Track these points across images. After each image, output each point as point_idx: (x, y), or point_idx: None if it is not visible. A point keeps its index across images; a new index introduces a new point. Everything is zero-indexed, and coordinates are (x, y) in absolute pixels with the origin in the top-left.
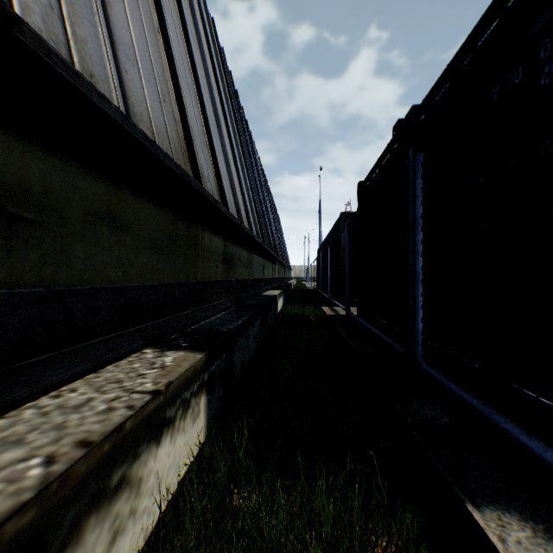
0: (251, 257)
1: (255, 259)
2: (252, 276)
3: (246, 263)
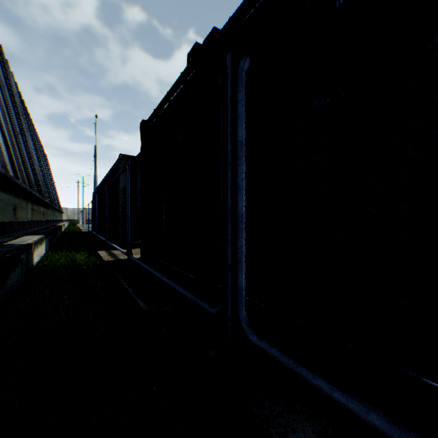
0: None
1: None
2: None
3: None
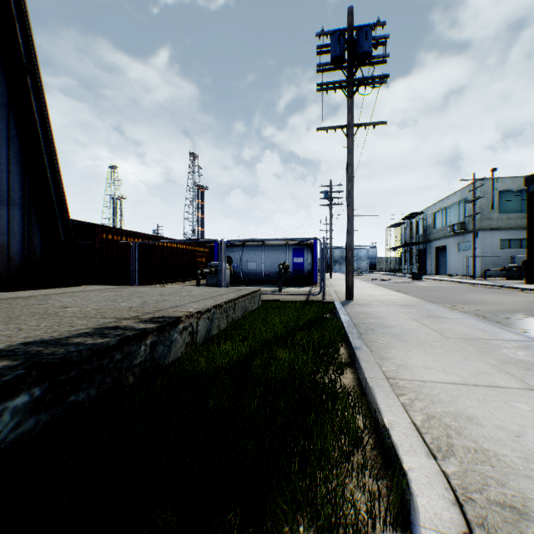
0: None
1: None
2: None
3: None
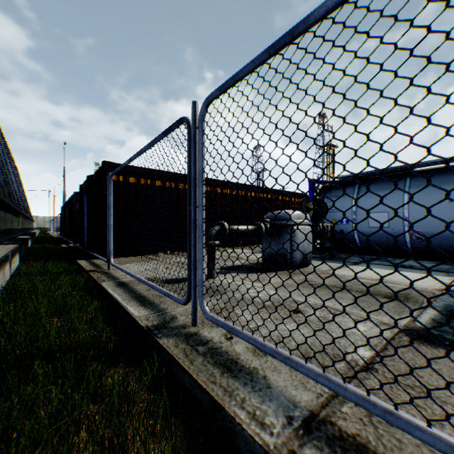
0: (7, 215)
1: (9, 216)
2: (7, 227)
3: (5, 219)
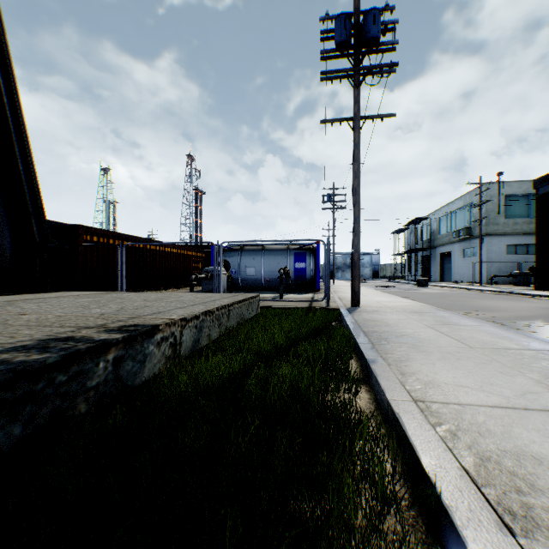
0: None
1: None
2: None
3: None
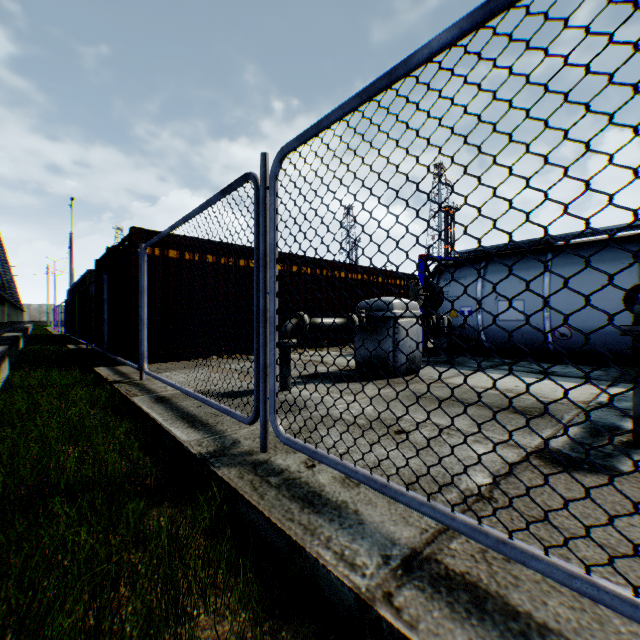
0: None
1: None
2: None
3: None
